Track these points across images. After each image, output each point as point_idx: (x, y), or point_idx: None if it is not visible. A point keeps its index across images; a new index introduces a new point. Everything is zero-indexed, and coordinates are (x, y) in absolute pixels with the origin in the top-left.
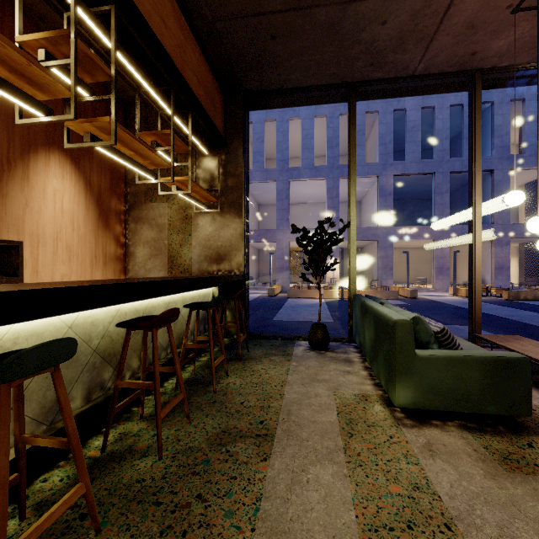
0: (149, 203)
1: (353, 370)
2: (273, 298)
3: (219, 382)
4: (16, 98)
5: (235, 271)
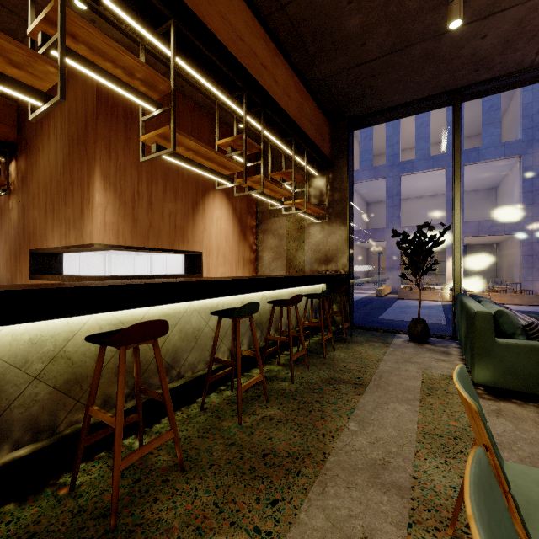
0: (272, 218)
1: (448, 359)
2: (381, 298)
3: (327, 353)
4: (220, 179)
5: (340, 271)
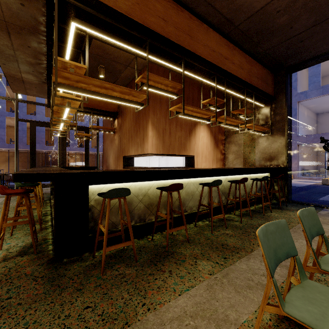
0: (234, 134)
1: None
2: (326, 186)
3: (266, 213)
4: (203, 121)
5: (280, 165)
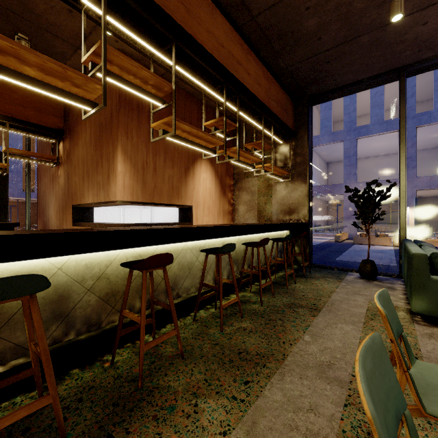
0: (246, 178)
1: (392, 293)
2: (338, 243)
3: (290, 285)
4: (207, 151)
5: (301, 220)
